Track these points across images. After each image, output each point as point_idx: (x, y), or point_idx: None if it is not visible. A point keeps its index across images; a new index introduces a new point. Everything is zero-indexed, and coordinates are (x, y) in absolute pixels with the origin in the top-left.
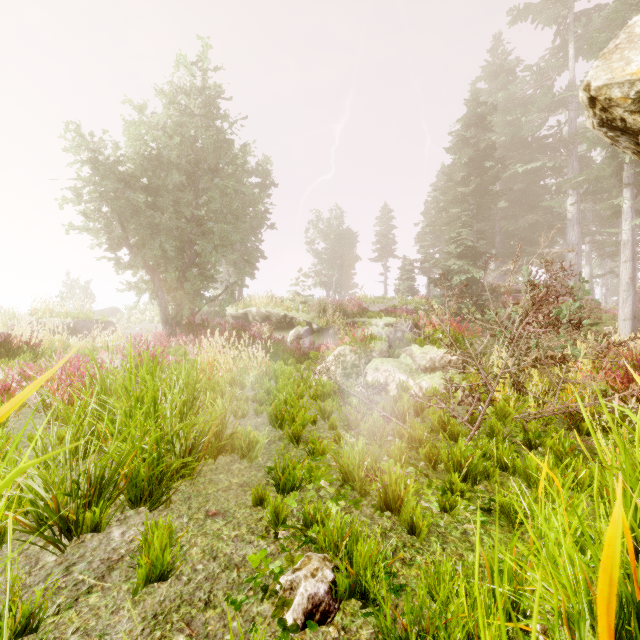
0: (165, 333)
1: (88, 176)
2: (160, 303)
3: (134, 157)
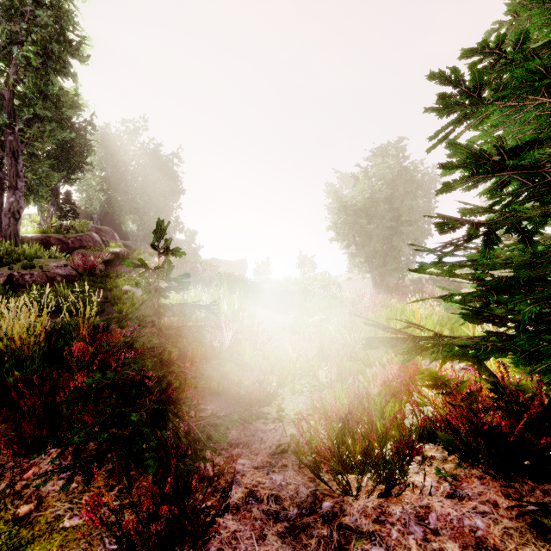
0: (374, 292)
1: (340, 215)
2: (372, 275)
3: (360, 200)
